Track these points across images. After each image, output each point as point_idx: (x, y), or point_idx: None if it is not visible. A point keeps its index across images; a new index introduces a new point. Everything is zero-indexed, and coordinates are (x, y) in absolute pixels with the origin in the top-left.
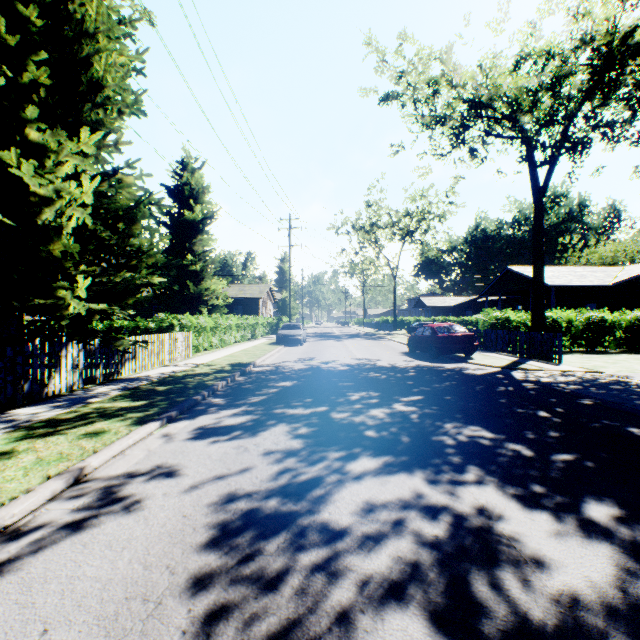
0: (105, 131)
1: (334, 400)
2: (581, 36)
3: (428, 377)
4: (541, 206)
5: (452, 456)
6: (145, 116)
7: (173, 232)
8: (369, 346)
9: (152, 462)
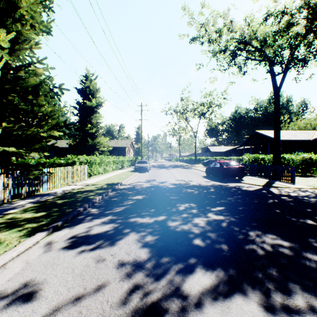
0: (23, 39)
1: (169, 210)
2: (303, 0)
3: (223, 192)
4: (278, 96)
5: (270, 269)
6: (49, 30)
7: (81, 112)
8: (184, 172)
9: (22, 278)
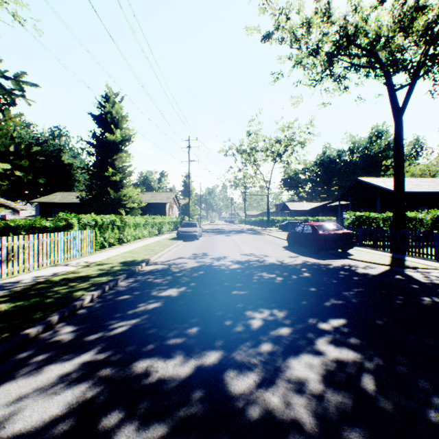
0: None
1: (229, 330)
2: None
3: (327, 280)
4: (401, 122)
5: None
6: None
7: (99, 151)
8: (253, 240)
9: None
